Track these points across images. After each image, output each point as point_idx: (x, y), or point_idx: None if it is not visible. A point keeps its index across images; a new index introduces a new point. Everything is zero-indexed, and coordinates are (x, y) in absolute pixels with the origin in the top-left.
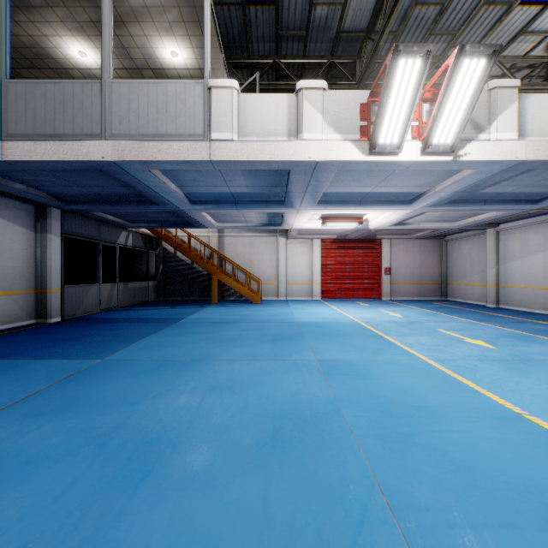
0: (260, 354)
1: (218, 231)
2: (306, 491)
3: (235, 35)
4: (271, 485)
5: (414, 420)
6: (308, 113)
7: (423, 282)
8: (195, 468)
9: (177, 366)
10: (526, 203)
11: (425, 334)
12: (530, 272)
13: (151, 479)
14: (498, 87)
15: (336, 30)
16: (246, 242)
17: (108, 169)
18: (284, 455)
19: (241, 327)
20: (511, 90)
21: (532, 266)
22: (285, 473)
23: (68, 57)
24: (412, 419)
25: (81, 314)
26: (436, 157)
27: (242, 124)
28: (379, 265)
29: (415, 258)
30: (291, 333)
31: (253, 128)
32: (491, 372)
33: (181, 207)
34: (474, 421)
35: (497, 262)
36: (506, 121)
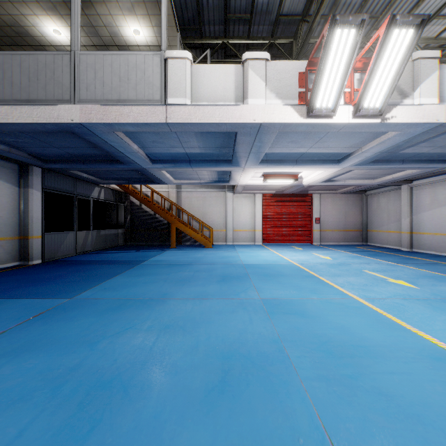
0: (211, 294)
1: (176, 187)
2: (255, 445)
3: (190, 19)
4: (219, 438)
5: (355, 361)
6: (253, 81)
7: (347, 229)
8: (144, 416)
9: (136, 305)
10: (438, 162)
11: (353, 275)
12: (439, 221)
13: (98, 429)
14: (421, 58)
15: (276, 14)
16: (199, 196)
17: (77, 130)
18: (233, 400)
19: (194, 268)
20: (432, 60)
21: (440, 216)
22: (234, 422)
23: (44, 35)
24: (353, 359)
25: (60, 257)
26: (366, 119)
27: (195, 91)
28: (311, 215)
29: (341, 209)
30: (238, 274)
31: (205, 95)
32: (417, 310)
33: (143, 166)
34: (412, 362)
35: (411, 213)
36: (428, 87)
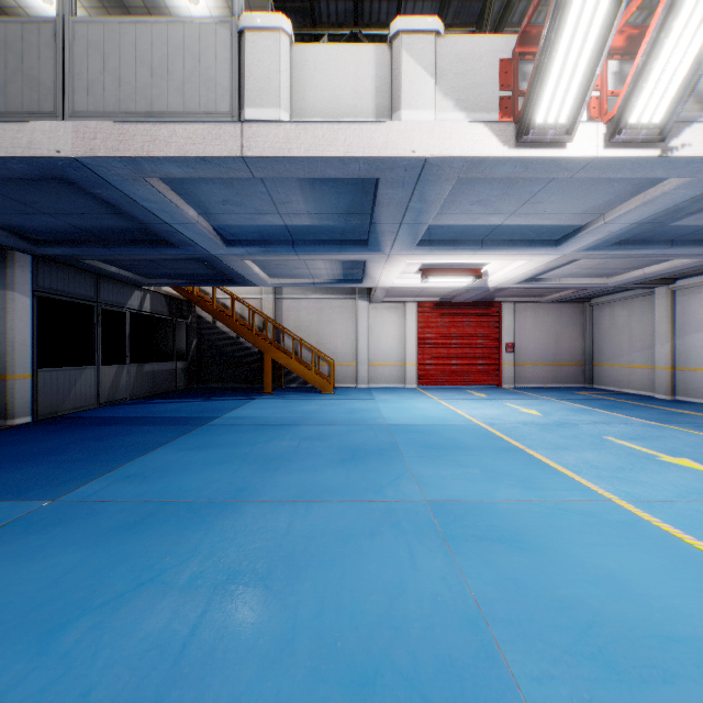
0: (329, 489)
1: (274, 292)
2: None
3: None
4: None
5: (682, 695)
6: (411, 75)
7: (559, 362)
8: None
9: (178, 518)
10: None
11: (589, 446)
12: None
13: None
14: None
15: None
16: (312, 307)
17: (74, 175)
18: None
19: (301, 433)
20: None
21: None
22: None
23: (24, 7)
24: (673, 687)
25: (68, 411)
26: (630, 150)
27: (298, 96)
28: (498, 338)
29: (548, 329)
30: (379, 444)
31: (317, 104)
32: None
33: (211, 251)
34: None
35: (672, 334)
36: None
